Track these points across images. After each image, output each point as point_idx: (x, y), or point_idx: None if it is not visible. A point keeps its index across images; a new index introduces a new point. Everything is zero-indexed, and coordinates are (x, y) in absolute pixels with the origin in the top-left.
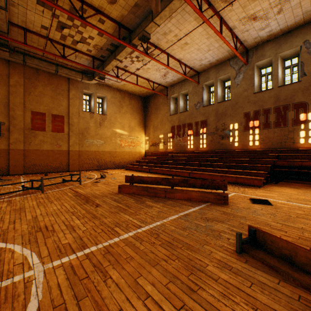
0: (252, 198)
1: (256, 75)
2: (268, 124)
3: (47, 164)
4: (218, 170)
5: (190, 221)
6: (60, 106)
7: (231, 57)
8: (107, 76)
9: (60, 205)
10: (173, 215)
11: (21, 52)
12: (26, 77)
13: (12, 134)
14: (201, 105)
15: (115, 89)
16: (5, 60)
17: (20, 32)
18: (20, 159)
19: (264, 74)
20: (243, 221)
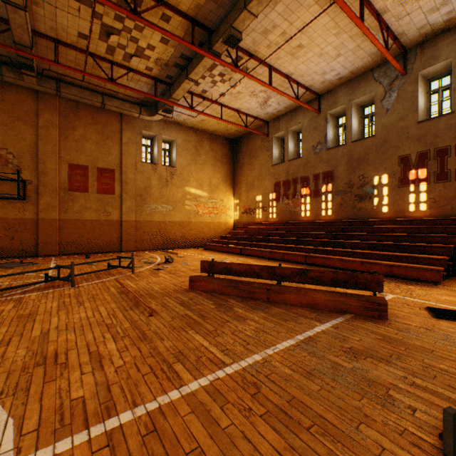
0: (431, 307)
1: (422, 91)
2: (446, 173)
3: (90, 241)
4: (355, 253)
5: (319, 356)
6: (108, 156)
7: (375, 64)
8: (177, 108)
9: (92, 310)
10: (285, 338)
11: (54, 77)
12: (62, 114)
13: (42, 198)
14: (323, 147)
15: (189, 128)
16: (32, 91)
17: (50, 46)
18: (53, 233)
19: (435, 89)
20: (431, 362)
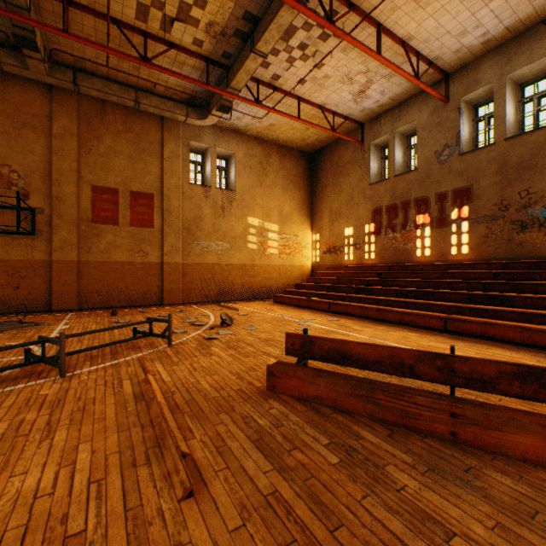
0: None
1: None
2: None
3: (121, 291)
4: (543, 316)
5: None
6: (145, 175)
7: None
8: (236, 108)
9: (61, 458)
10: None
11: (70, 65)
12: (83, 119)
13: (56, 232)
14: (454, 151)
15: (253, 137)
16: (43, 87)
17: (58, 11)
18: (71, 280)
19: None
20: None
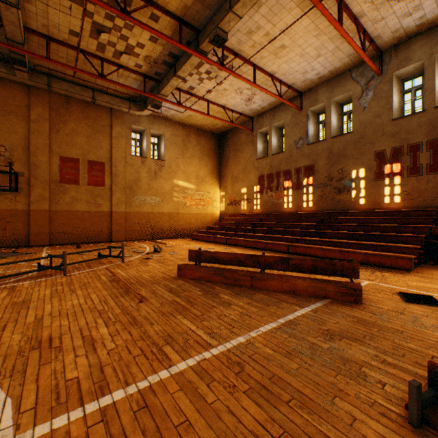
0: (402, 292)
1: (396, 90)
2: (418, 168)
3: (81, 232)
4: (334, 242)
5: (299, 338)
6: (99, 149)
7: (353, 65)
8: (165, 104)
9: (84, 297)
10: (267, 322)
11: (45, 72)
12: (53, 108)
13: (33, 189)
14: (305, 142)
15: (177, 123)
16: (24, 85)
17: (42, 42)
18: (44, 223)
19: (408, 89)
20: (401, 341)
